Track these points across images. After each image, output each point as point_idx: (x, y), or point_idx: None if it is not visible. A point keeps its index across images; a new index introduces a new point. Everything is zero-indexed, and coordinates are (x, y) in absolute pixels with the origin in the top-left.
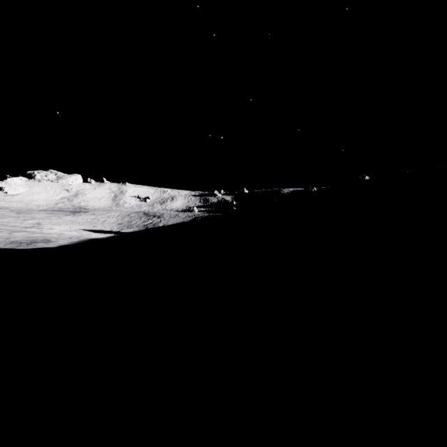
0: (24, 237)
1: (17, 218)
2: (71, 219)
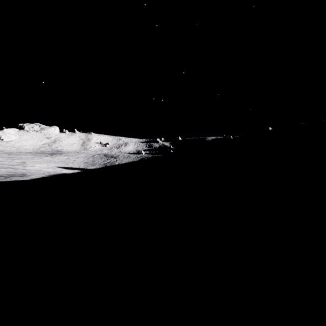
0: (7, 172)
1: (8, 158)
2: (49, 159)
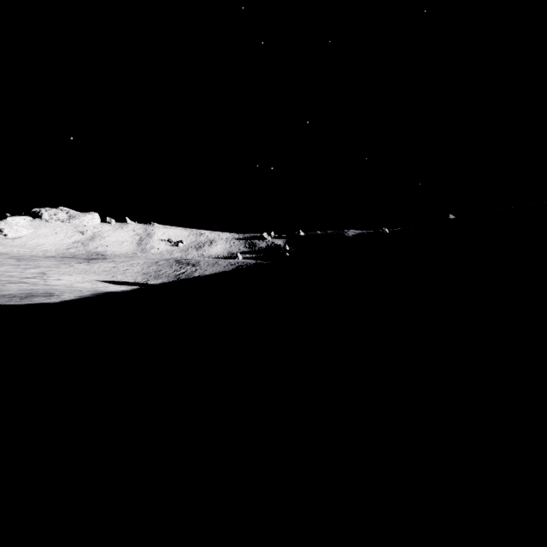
0: (21, 289)
1: (17, 267)
2: (85, 268)
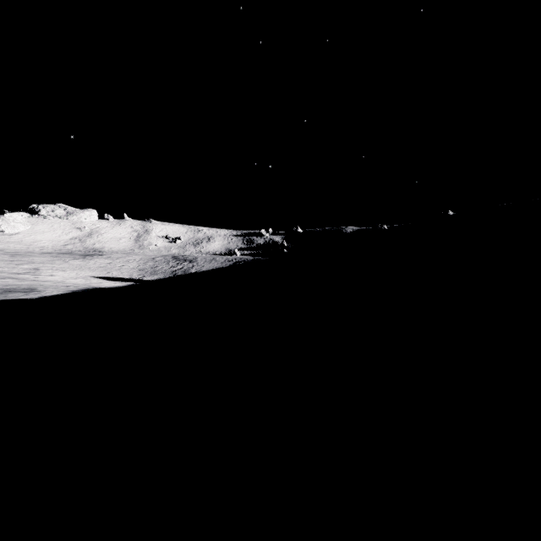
0: (2, 285)
1: (10, 262)
2: (80, 264)
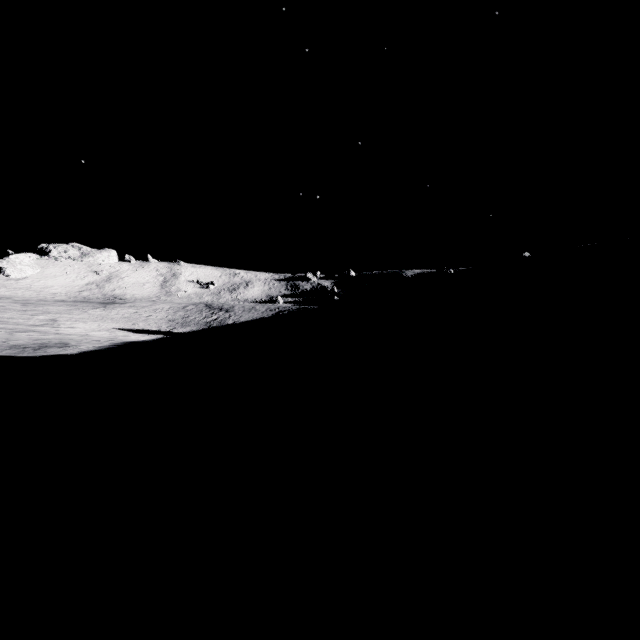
0: (31, 339)
1: (23, 313)
2: (101, 314)
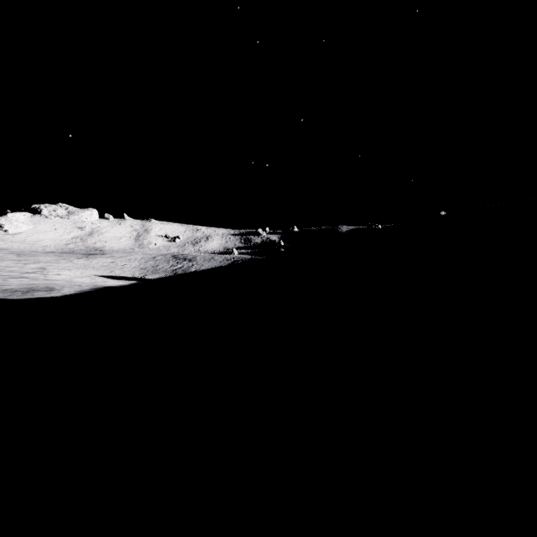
0: (22, 284)
1: (18, 262)
2: (84, 263)
